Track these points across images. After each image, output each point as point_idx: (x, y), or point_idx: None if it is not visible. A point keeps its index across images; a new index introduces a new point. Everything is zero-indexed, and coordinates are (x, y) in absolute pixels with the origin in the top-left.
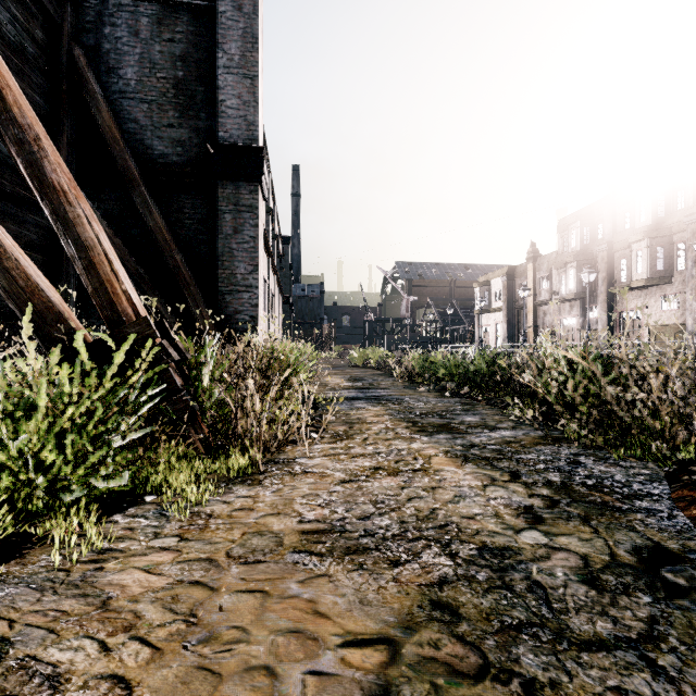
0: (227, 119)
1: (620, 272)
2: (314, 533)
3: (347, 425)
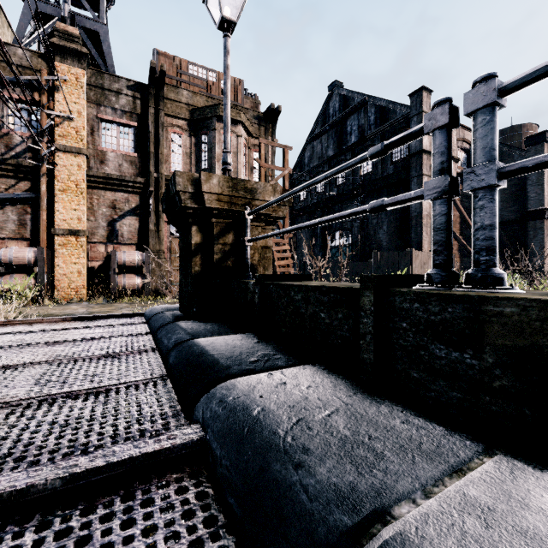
0: (531, 201)
1: None
2: None
3: None
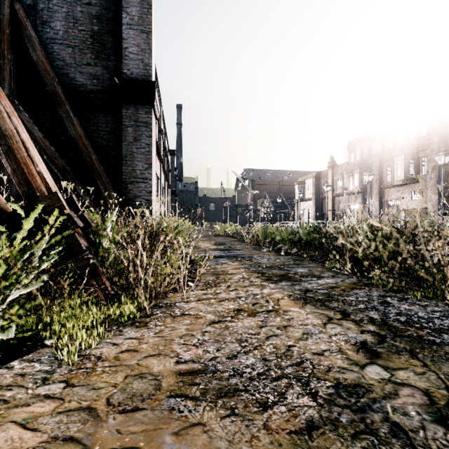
0: (129, 60)
1: (386, 175)
2: (189, 374)
3: (215, 276)
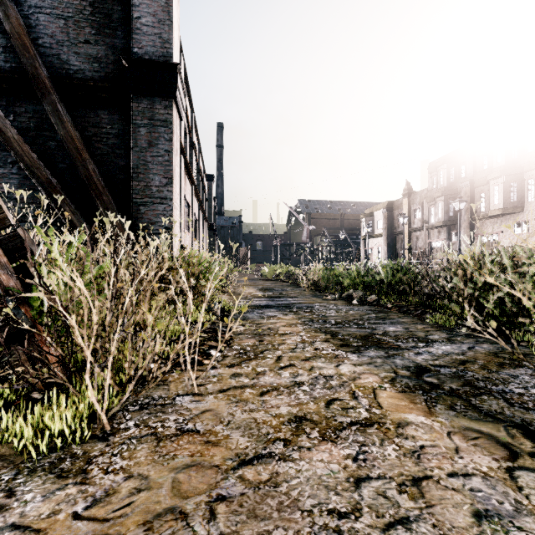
0: (142, 35)
1: (480, 204)
2: None
3: (256, 338)
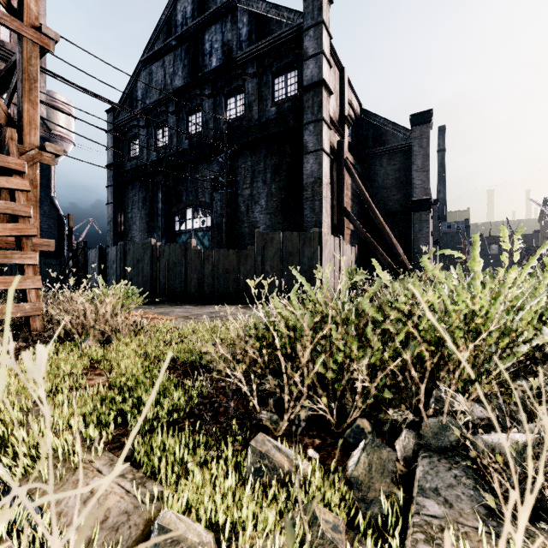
0: (416, 189)
1: None
2: None
3: None
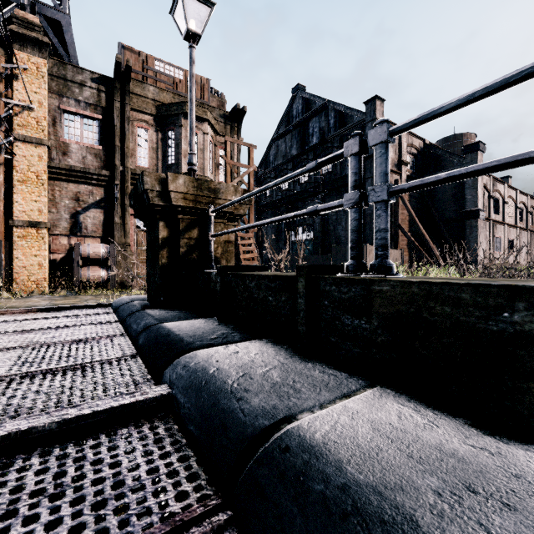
0: (467, 202)
1: None
2: None
3: None
